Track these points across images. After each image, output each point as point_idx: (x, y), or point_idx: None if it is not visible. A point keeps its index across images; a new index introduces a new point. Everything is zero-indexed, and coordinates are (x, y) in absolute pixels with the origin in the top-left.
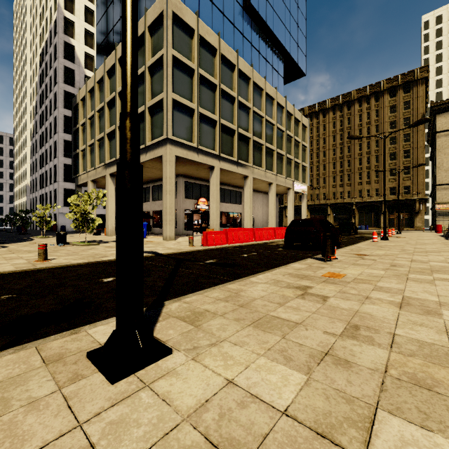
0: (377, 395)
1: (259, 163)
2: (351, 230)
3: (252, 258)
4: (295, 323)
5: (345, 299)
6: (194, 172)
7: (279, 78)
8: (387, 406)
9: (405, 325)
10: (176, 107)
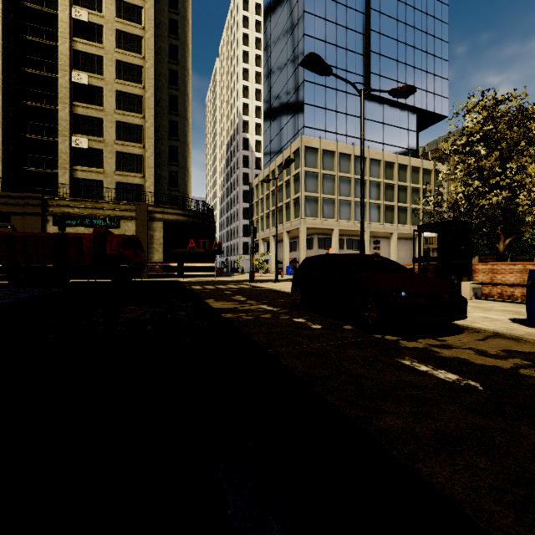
0: None
1: (377, 219)
2: None
3: None
4: None
5: None
6: (323, 232)
7: (410, 133)
8: None
9: None
10: (307, 199)
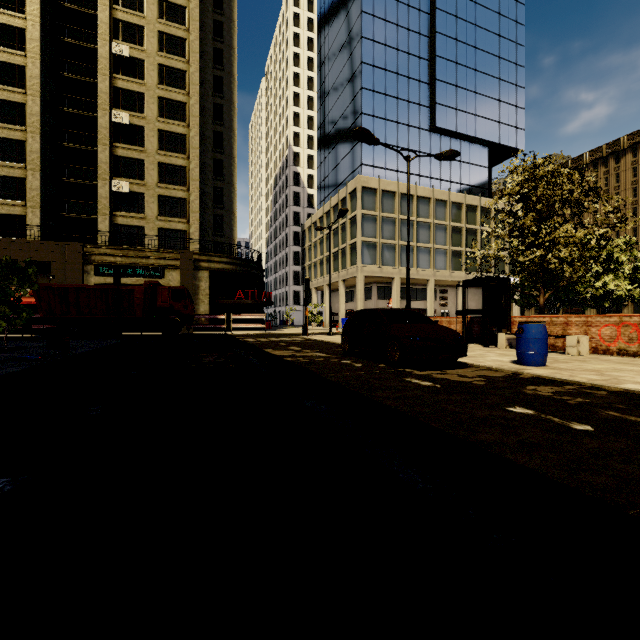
0: None
1: (443, 266)
2: None
3: None
4: None
5: None
6: (383, 280)
7: (480, 170)
8: None
9: None
10: (365, 245)
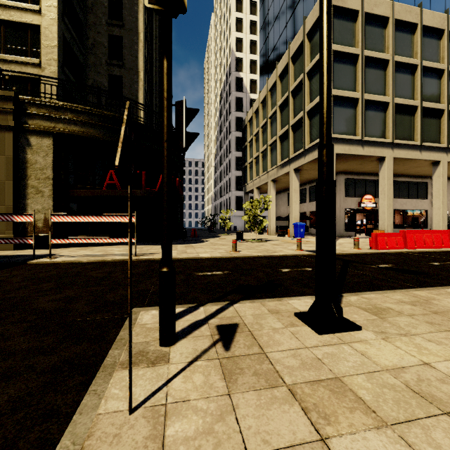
0: None
1: None
2: None
3: (449, 268)
4: None
5: None
6: (357, 167)
7: None
8: None
9: None
10: (336, 103)
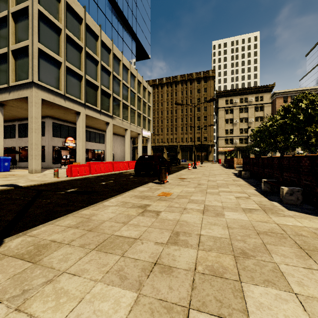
0: (190, 294)
1: (118, 114)
2: (177, 162)
3: (109, 185)
4: (134, 239)
5: (171, 212)
6: (62, 115)
7: (132, 55)
8: (196, 304)
9: (206, 226)
10: (42, 56)
